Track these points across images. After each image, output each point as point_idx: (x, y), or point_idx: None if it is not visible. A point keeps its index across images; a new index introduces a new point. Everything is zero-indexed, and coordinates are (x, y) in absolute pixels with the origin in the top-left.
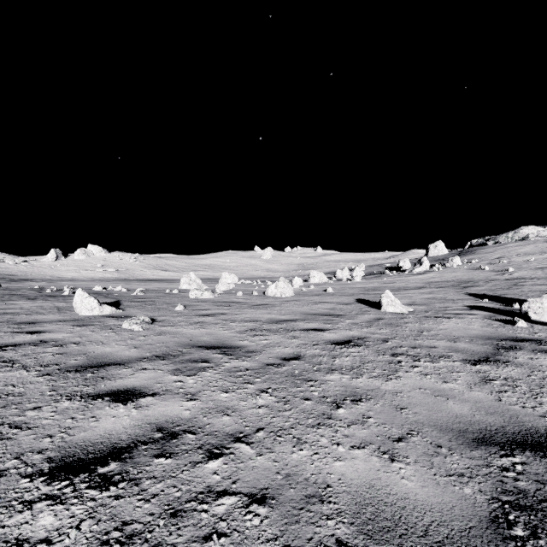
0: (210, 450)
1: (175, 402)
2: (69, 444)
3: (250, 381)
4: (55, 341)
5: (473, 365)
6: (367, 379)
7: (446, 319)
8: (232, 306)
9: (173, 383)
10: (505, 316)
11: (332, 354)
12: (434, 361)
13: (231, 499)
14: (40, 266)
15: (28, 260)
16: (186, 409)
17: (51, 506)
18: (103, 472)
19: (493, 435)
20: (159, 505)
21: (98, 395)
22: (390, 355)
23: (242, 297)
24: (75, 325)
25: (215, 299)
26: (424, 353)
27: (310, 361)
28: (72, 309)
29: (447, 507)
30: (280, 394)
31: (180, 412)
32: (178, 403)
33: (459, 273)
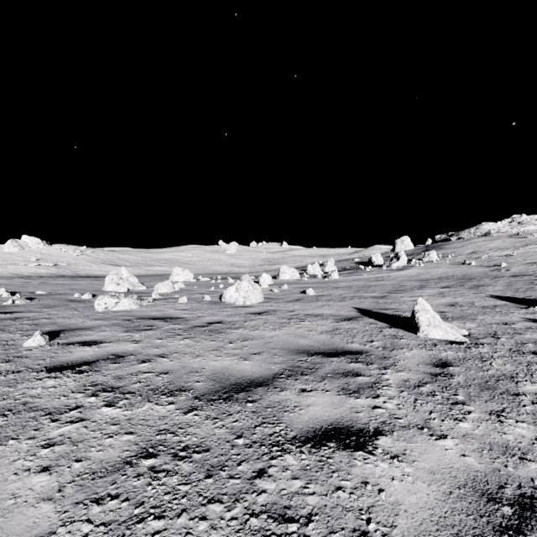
0: None
1: None
2: None
3: None
4: None
5: None
6: None
7: None
8: (155, 329)
9: None
10: None
11: None
12: None
13: None
14: None
15: None
16: None
17: None
18: None
19: None
20: None
21: None
22: None
23: (185, 305)
24: None
25: (138, 312)
26: None
27: None
28: None
29: None
30: None
31: None
32: None
33: (446, 269)
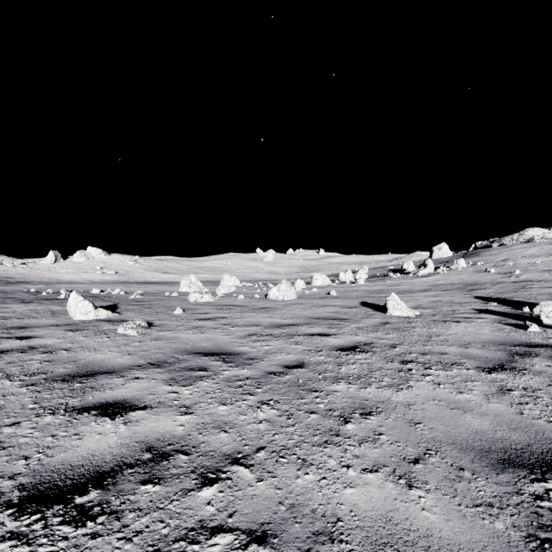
0: (204, 475)
1: (168, 416)
2: (46, 467)
3: (251, 392)
4: (45, 347)
5: (489, 373)
6: (376, 390)
7: (455, 323)
8: (233, 309)
9: (167, 394)
10: (516, 320)
11: (337, 361)
12: (446, 369)
13: (226, 538)
14: (39, 268)
15: (26, 262)
16: (180, 425)
17: (16, 548)
18: (81, 502)
19: (520, 455)
20: (142, 546)
21: (84, 408)
22: (399, 363)
23: (243, 300)
24: (68, 329)
25: (216, 302)
26: (435, 360)
27: (315, 369)
28: (66, 313)
29: (478, 547)
30: (283, 407)
31: (173, 428)
32: (171, 418)
33: (464, 276)
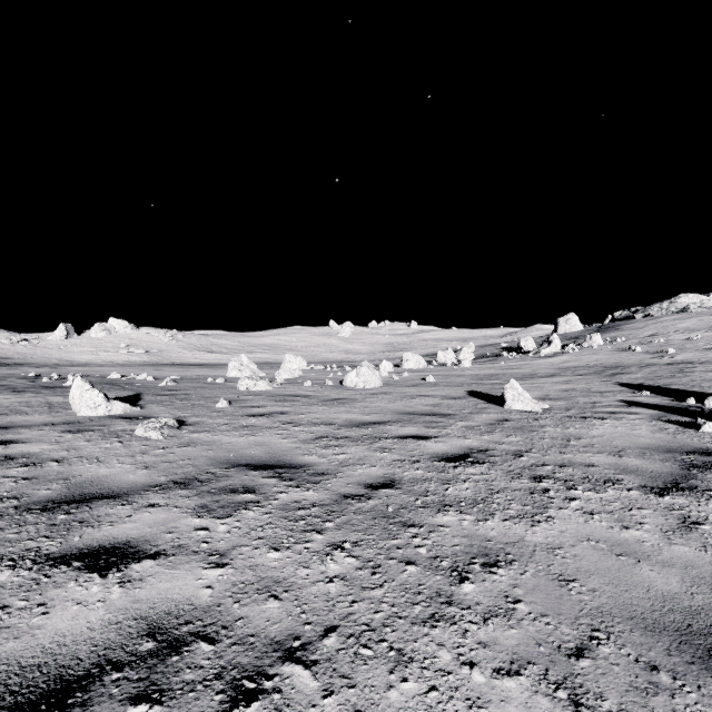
0: (237, 683)
1: (190, 570)
2: None
3: (317, 528)
4: (28, 457)
5: (660, 496)
6: (501, 523)
7: (598, 420)
8: (297, 401)
9: (193, 532)
10: (680, 416)
11: (442, 477)
12: (599, 490)
13: None
14: (45, 346)
15: (29, 338)
16: (206, 586)
17: None
18: None
19: None
20: None
21: (64, 557)
22: (529, 480)
23: (311, 388)
24: (66, 430)
25: (274, 391)
26: (580, 475)
27: (410, 489)
28: (69, 407)
29: None
30: (365, 553)
31: (195, 592)
32: (194, 573)
33: (602, 356)
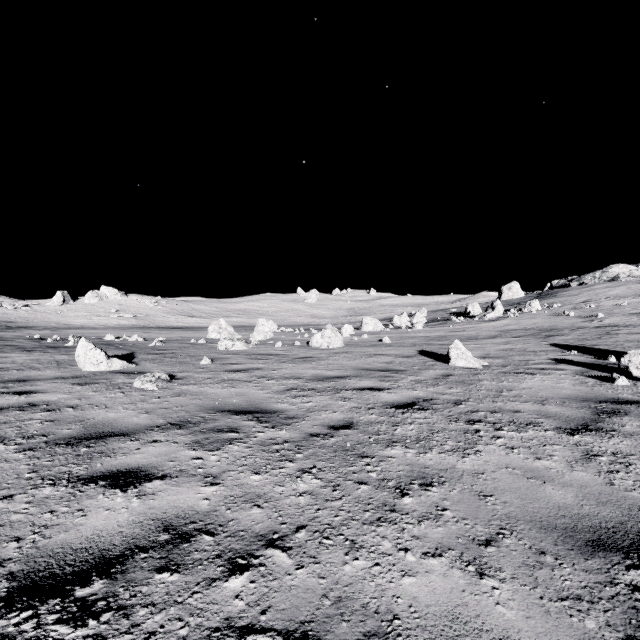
0: (233, 560)
1: (191, 487)
2: (42, 551)
3: (289, 458)
4: (48, 404)
5: (571, 435)
6: (438, 455)
7: (529, 375)
8: (270, 359)
9: (191, 460)
10: (600, 372)
11: (392, 420)
12: (521, 431)
13: None
14: (44, 311)
15: (30, 304)
16: (204, 498)
17: None
18: (82, 595)
19: (612, 535)
20: None
21: (91, 478)
22: (464, 423)
23: (281, 348)
24: (75, 383)
25: (249, 351)
26: (507, 419)
27: (365, 430)
28: (74, 364)
29: None
30: (328, 476)
31: (196, 502)
32: (194, 490)
33: (539, 320)
